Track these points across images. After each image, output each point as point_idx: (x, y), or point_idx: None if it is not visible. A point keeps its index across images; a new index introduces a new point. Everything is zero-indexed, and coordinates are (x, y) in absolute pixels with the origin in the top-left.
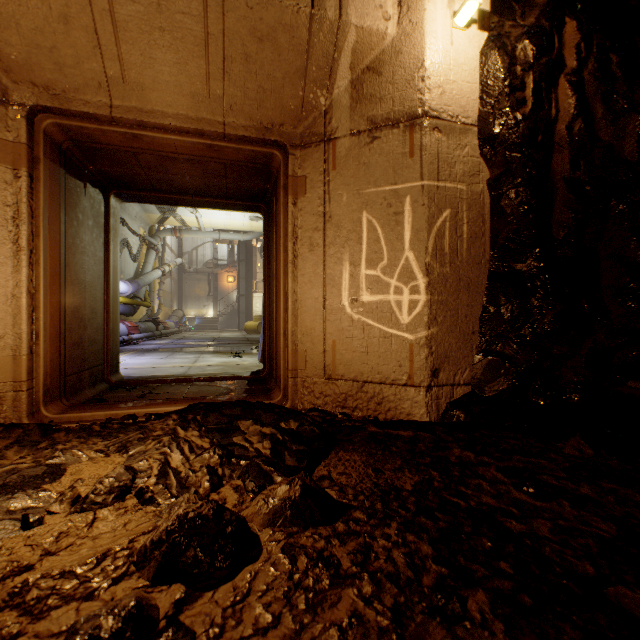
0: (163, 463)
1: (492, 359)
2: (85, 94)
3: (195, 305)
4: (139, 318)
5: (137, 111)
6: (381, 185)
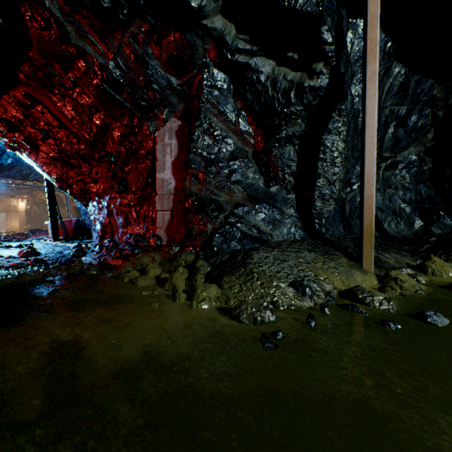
0: None
1: (26, 229)
2: None
3: None
4: None
5: None
6: (16, 216)
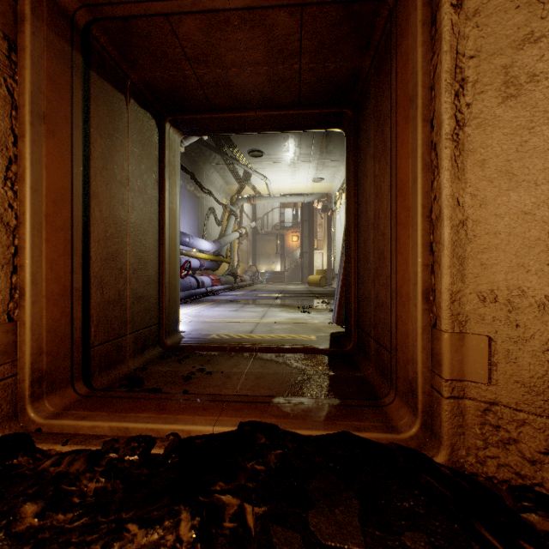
0: None
1: None
2: None
3: (266, 262)
4: (222, 272)
5: None
6: None
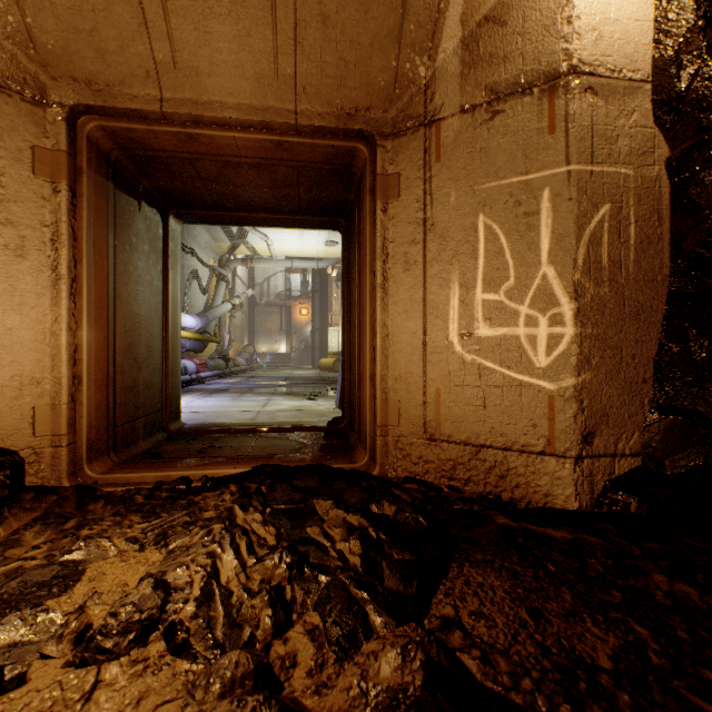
0: (208, 575)
1: (676, 420)
2: (131, 87)
3: (266, 340)
4: (209, 355)
5: (191, 104)
6: (505, 176)
